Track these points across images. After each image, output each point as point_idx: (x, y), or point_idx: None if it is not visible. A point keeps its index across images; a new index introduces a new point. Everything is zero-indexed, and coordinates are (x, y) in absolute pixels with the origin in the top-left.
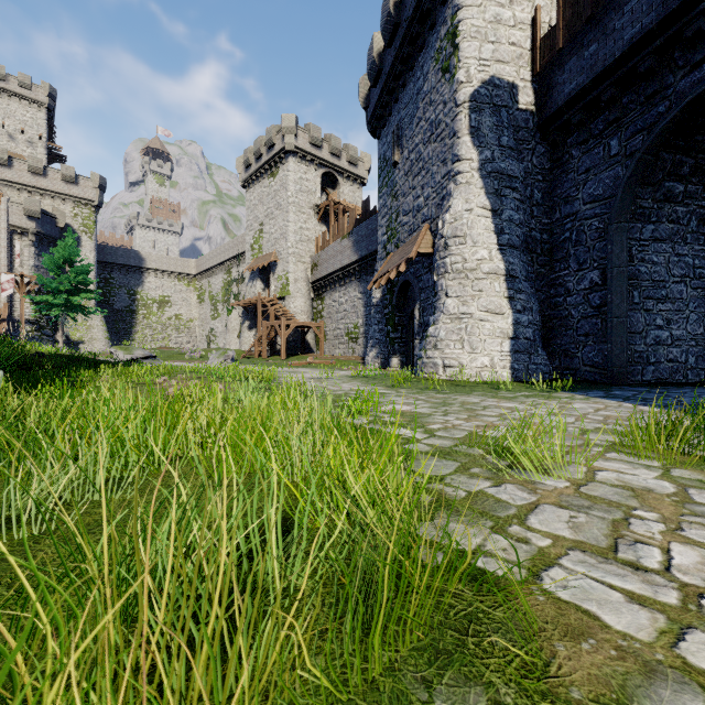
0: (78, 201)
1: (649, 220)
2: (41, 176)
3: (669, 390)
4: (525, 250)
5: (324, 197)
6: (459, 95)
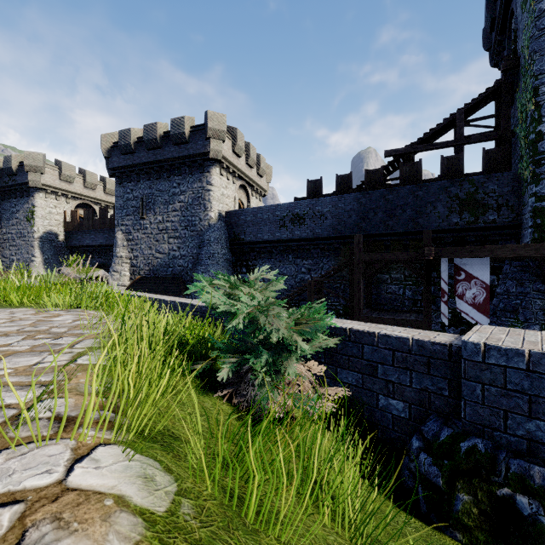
0: None
1: None
2: None
3: None
4: None
5: None
6: (35, 235)
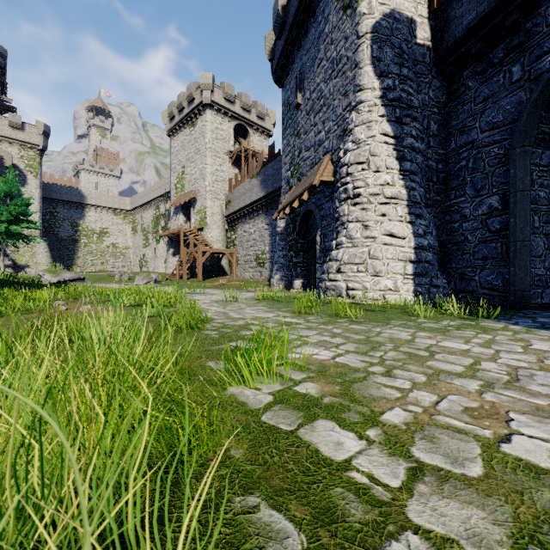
0: (24, 144)
1: (548, 146)
2: None
3: None
4: (423, 178)
5: (237, 146)
6: (361, 26)
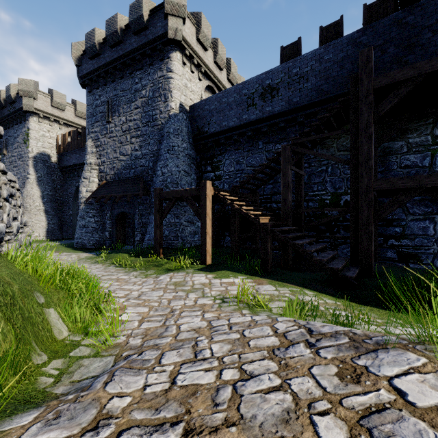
0: None
1: None
2: None
3: None
4: (54, 202)
5: None
6: (29, 155)
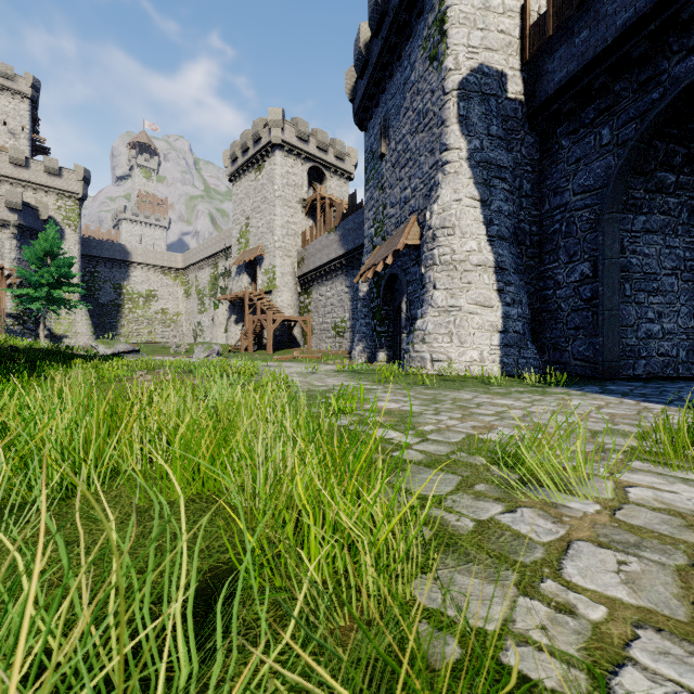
0: (62, 193)
1: (640, 211)
2: (23, 168)
3: (664, 385)
4: (515, 242)
5: (311, 192)
6: (448, 83)
